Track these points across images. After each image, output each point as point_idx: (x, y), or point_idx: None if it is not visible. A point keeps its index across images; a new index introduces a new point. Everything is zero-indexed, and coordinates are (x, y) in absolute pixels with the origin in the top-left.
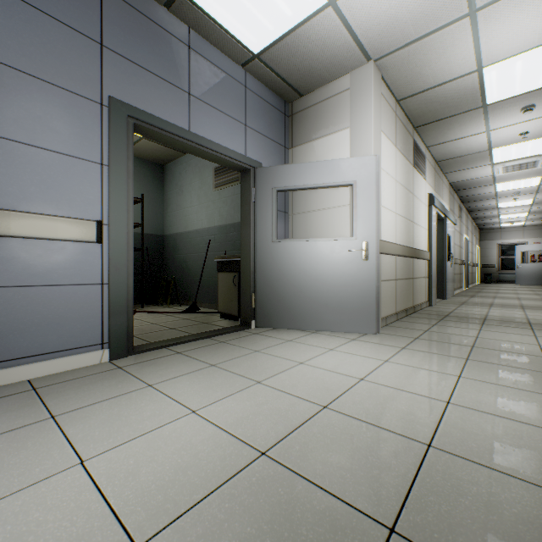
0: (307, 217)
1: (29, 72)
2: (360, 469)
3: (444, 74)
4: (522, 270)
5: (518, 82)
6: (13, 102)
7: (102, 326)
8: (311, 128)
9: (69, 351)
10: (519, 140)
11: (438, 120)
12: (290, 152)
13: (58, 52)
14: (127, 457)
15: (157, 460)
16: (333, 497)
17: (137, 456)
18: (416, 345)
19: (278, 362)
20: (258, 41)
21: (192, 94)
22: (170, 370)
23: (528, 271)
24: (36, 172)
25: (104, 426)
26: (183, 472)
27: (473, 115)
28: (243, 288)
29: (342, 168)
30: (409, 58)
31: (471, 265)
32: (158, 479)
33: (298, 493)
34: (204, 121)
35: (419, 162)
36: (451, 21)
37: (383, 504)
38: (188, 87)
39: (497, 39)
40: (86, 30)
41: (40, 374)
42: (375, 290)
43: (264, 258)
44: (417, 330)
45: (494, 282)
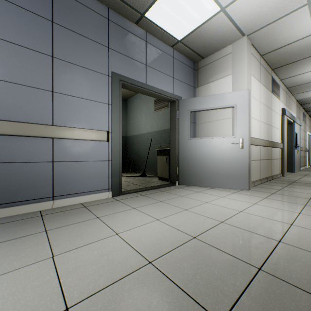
0: (207, 125)
1: (80, 65)
2: (242, 247)
3: (291, 38)
4: None
5: None
6: (75, 79)
7: (108, 180)
8: (209, 76)
9: (96, 191)
10: None
11: (288, 64)
12: (196, 89)
13: (91, 54)
14: (134, 234)
15: (148, 236)
16: (230, 255)
17: (138, 233)
18: (273, 197)
19: (194, 201)
20: (181, 33)
21: (147, 65)
22: (141, 202)
23: None
24: (83, 110)
25: (120, 222)
26: (160, 241)
27: None
28: (171, 164)
29: (228, 98)
30: (268, 31)
31: None
32: (150, 242)
33: (213, 252)
34: (153, 78)
35: (275, 89)
36: (296, 9)
37: (255, 260)
38: (145, 62)
39: None
40: (102, 42)
41: (85, 201)
42: (247, 165)
43: (183, 148)
44: (274, 189)
45: None
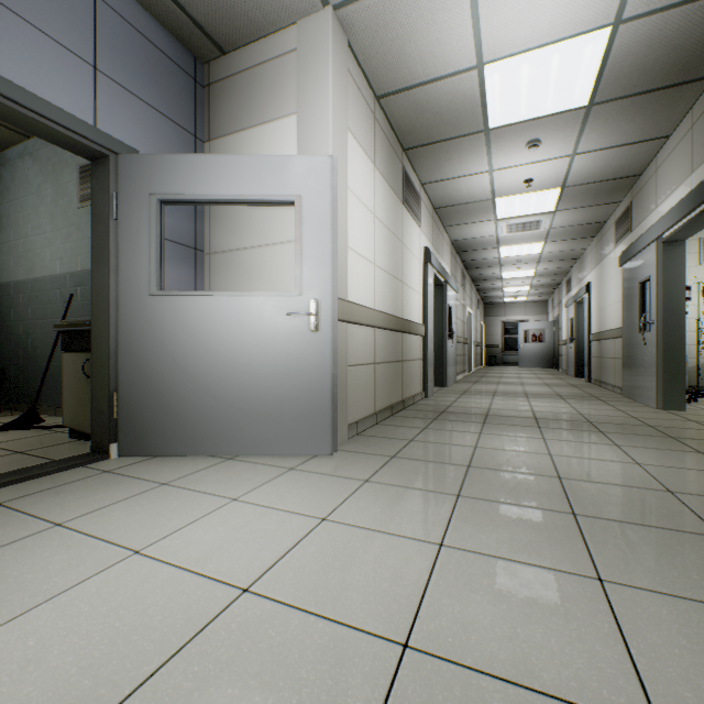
0: (234, 259)
1: None
2: None
3: (436, 62)
4: (524, 351)
5: (524, 100)
6: None
7: None
8: (239, 109)
9: None
10: (524, 189)
11: (433, 143)
12: (206, 147)
13: None
14: None
15: None
16: None
17: None
18: (388, 473)
19: (76, 559)
20: None
21: None
22: None
23: (530, 352)
24: None
25: None
26: None
27: (475, 143)
28: (96, 382)
29: (277, 172)
30: (386, 16)
31: (475, 345)
32: None
33: None
34: None
35: (412, 201)
36: None
37: None
38: None
39: (501, 15)
40: None
41: None
42: (331, 382)
43: (135, 326)
44: (399, 440)
45: (498, 364)
